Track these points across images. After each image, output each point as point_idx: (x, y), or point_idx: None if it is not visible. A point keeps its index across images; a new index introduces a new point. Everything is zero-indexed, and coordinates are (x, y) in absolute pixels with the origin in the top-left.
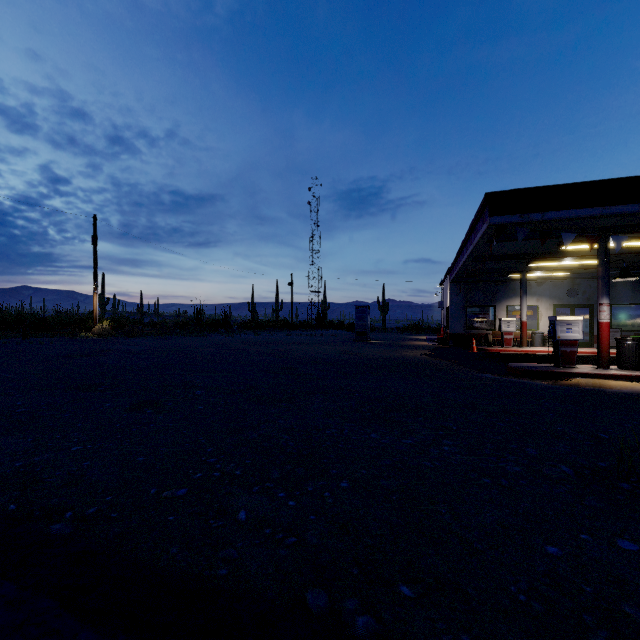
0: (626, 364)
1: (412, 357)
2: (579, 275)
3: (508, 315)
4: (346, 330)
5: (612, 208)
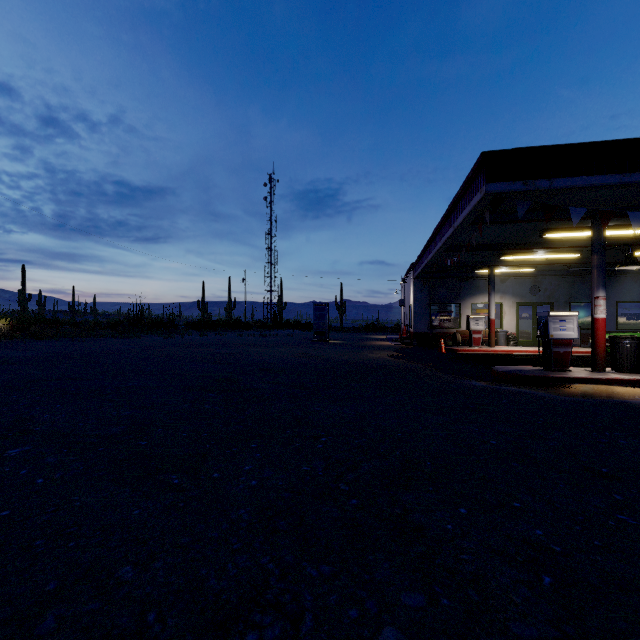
0: (623, 366)
1: (379, 360)
2: (541, 272)
3: (472, 313)
4: (303, 330)
5: (633, 175)
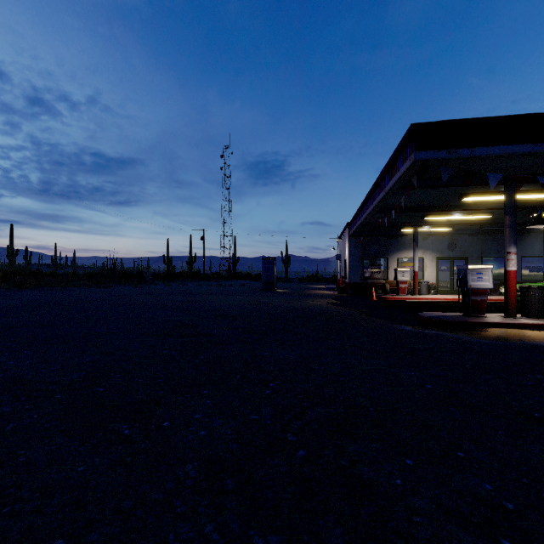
0: (532, 312)
1: (320, 307)
2: (457, 231)
3: (399, 266)
4: (254, 280)
5: (543, 145)
